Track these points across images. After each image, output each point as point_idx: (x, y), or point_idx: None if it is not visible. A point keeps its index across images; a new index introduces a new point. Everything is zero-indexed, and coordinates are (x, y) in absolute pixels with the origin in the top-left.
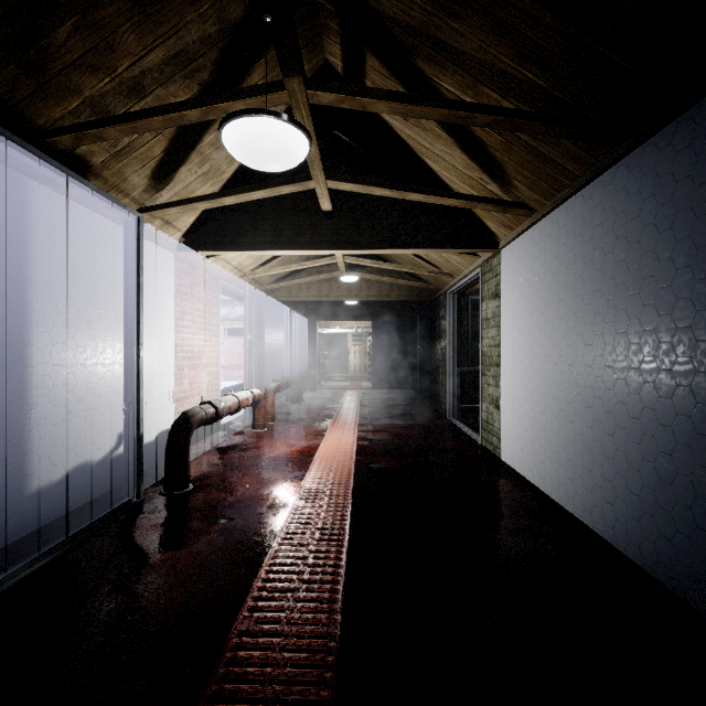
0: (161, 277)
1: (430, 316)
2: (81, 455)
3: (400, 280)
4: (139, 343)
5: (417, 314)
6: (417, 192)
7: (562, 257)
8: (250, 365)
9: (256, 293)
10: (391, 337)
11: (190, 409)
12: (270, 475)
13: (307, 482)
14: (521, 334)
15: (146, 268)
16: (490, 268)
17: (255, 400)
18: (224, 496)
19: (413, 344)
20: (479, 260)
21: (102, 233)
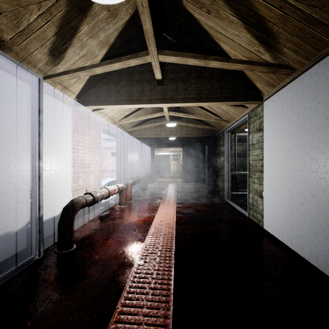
0: (64, 120)
1: (214, 144)
2: (2, 228)
3: (199, 125)
4: (39, 158)
5: (206, 144)
6: (216, 60)
7: (320, 97)
8: (120, 170)
9: (122, 133)
10: (192, 156)
11: (76, 198)
12: (124, 238)
13: (146, 244)
14: (280, 152)
15: (53, 114)
16: (255, 114)
17: (119, 190)
18: (93, 255)
19: (203, 160)
20: (247, 110)
21: (19, 90)
